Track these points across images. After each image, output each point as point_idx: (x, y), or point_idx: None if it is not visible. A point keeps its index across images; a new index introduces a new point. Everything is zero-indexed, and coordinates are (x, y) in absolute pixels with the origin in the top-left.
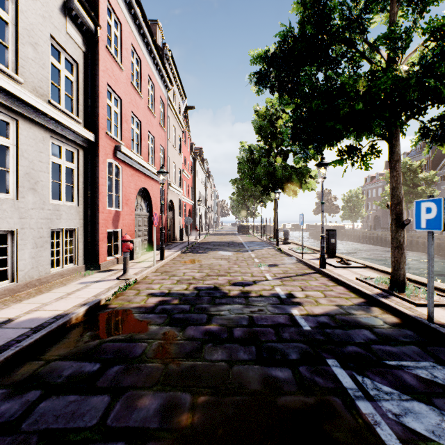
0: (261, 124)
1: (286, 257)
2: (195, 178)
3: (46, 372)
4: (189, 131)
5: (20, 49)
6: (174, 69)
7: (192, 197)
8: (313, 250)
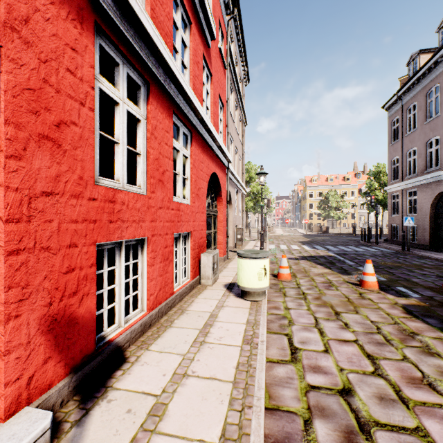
0: None
1: None
2: None
3: None
4: None
5: None
6: None
7: None
8: None
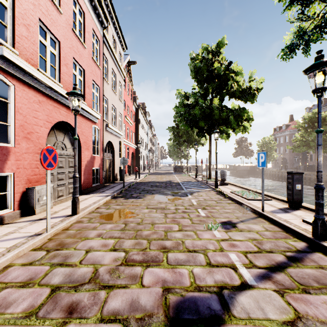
0: (198, 65)
1: (235, 206)
2: (138, 125)
3: None
4: (132, 85)
5: None
6: (112, 13)
7: (135, 142)
8: (260, 194)
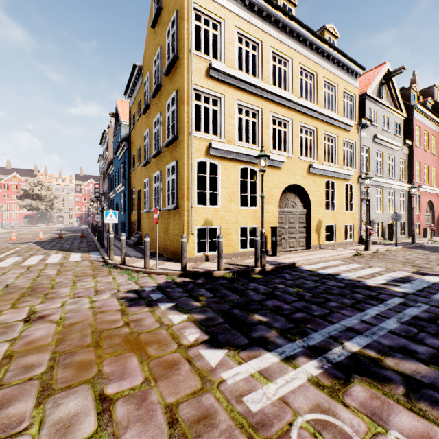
0: None
1: None
2: None
3: (429, 246)
4: None
5: (395, 170)
6: None
7: None
8: None
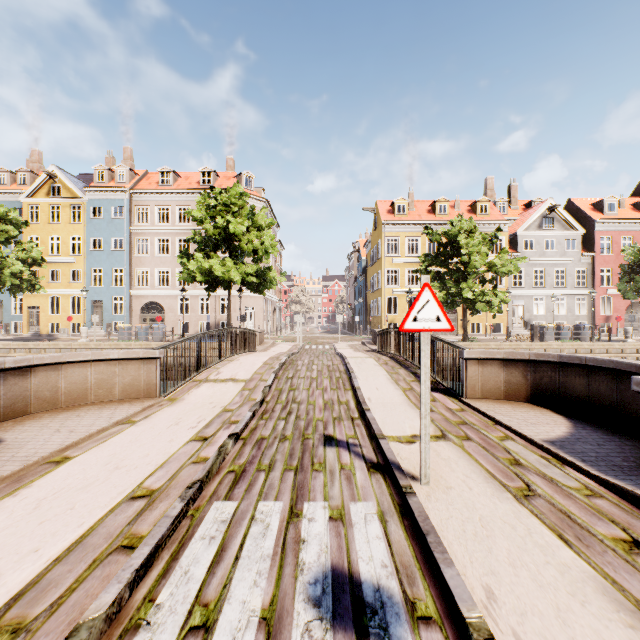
0: None
1: None
2: None
3: None
4: None
5: (566, 280)
6: None
7: None
8: None
